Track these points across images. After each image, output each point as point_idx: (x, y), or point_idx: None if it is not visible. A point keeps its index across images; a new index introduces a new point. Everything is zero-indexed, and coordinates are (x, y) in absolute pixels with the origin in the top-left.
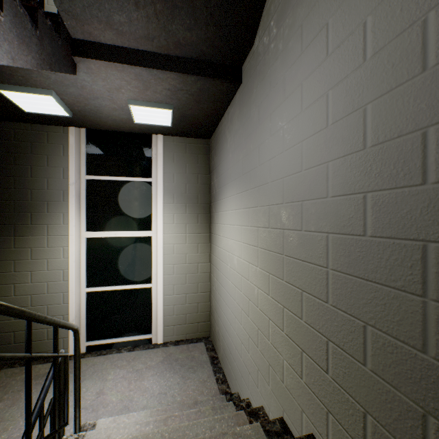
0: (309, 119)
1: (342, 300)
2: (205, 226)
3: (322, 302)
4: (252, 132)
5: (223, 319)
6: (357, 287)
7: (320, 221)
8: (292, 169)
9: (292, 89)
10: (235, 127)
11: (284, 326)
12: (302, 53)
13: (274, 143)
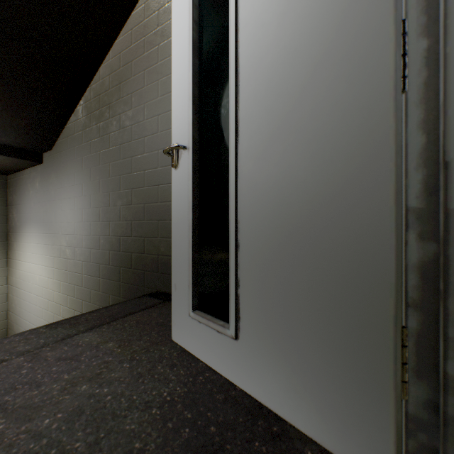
0: (77, 215)
1: (86, 284)
2: (2, 252)
3: (81, 287)
4: (51, 200)
5: (25, 325)
6: (90, 279)
7: (81, 257)
8: (71, 232)
9: (71, 196)
10: (38, 187)
11: (68, 304)
12: (75, 185)
13: (63, 215)
